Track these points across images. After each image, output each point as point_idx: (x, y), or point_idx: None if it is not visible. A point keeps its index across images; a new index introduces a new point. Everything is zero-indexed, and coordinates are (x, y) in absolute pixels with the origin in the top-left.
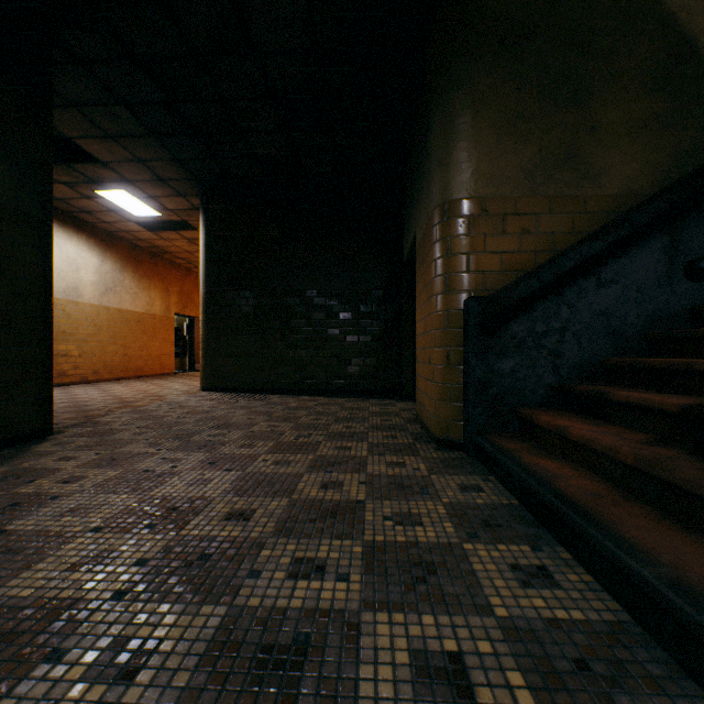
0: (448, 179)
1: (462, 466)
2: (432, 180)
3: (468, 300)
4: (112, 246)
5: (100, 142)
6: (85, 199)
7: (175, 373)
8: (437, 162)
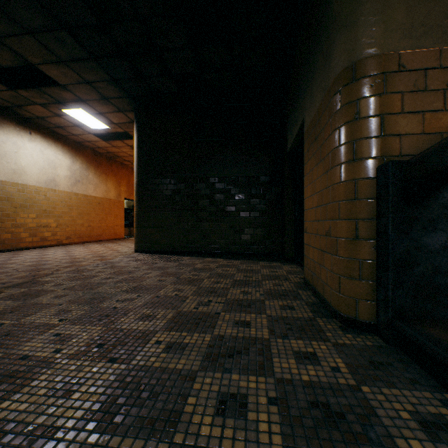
0: (356, 37)
1: (392, 366)
2: (334, 46)
3: (386, 165)
4: (80, 152)
5: (56, 67)
6: (57, 117)
7: (124, 238)
8: (341, 23)
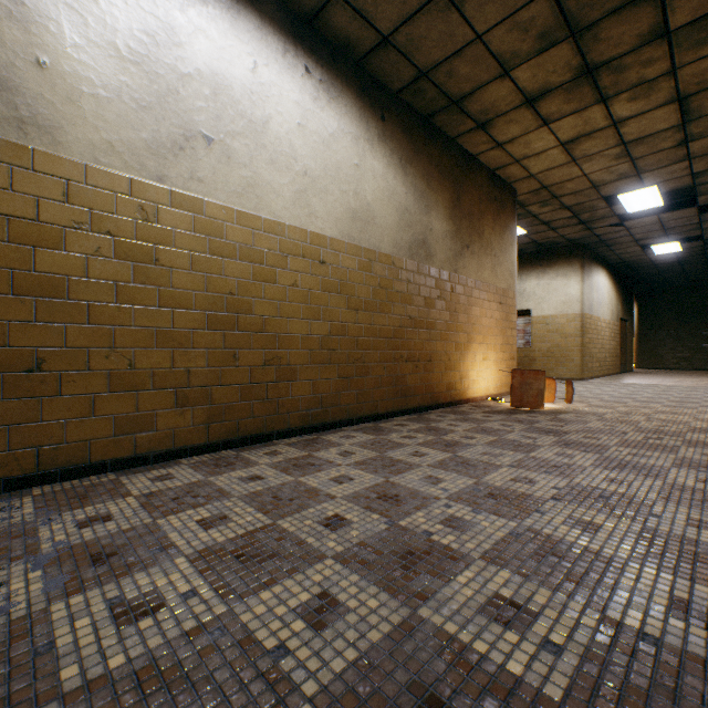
0: None
1: None
2: None
3: None
4: None
5: None
6: None
7: None
8: None
